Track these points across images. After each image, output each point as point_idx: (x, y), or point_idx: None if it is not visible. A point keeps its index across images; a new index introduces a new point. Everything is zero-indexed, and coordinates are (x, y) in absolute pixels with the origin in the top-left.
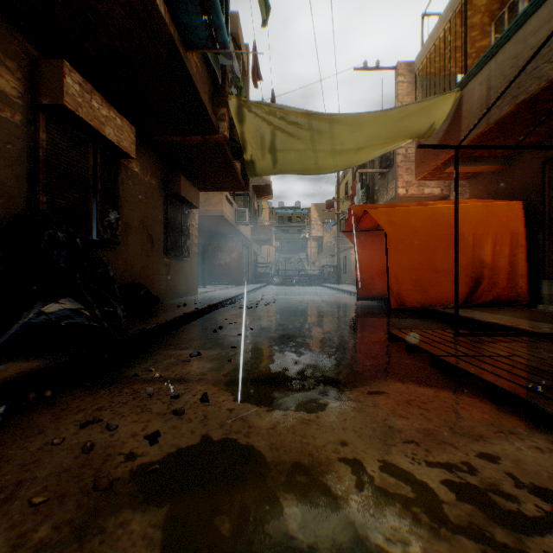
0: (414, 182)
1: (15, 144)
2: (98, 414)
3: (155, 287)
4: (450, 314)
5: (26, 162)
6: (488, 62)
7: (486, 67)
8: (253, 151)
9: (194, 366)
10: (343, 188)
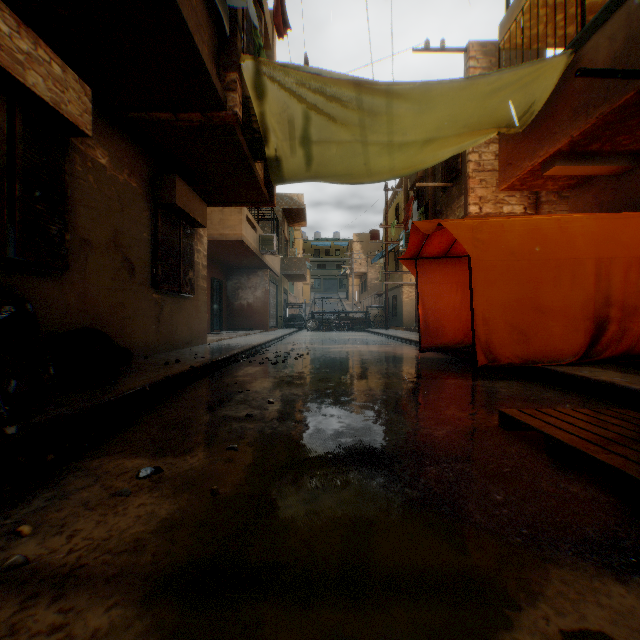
0: (489, 198)
1: None
2: None
3: (137, 334)
4: (571, 375)
5: None
6: (625, 1)
7: (622, 10)
8: (278, 143)
9: (131, 513)
10: (392, 213)
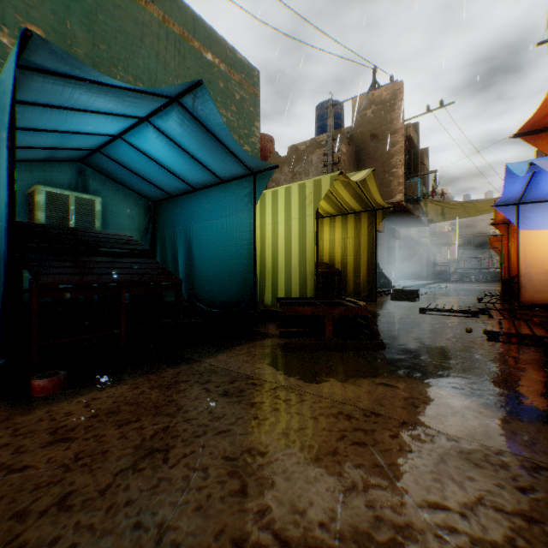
0: None
1: None
2: None
3: None
4: None
5: None
6: None
7: None
8: (431, 216)
9: None
10: None
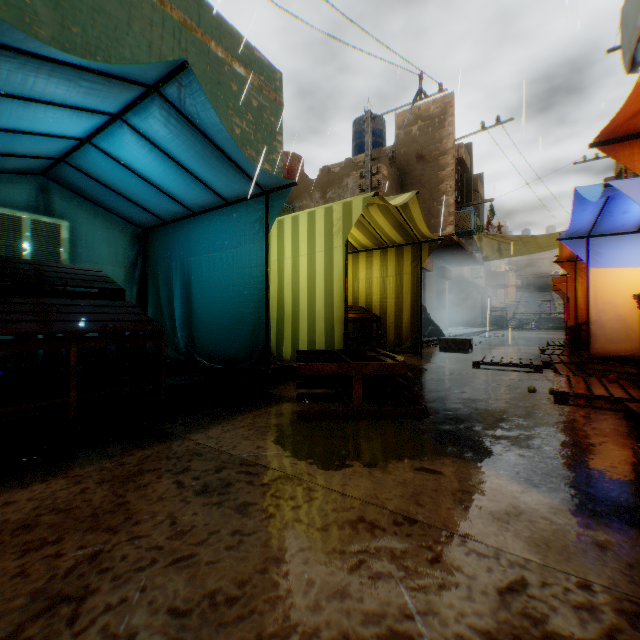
0: None
1: None
2: None
3: None
4: None
5: None
6: None
7: None
8: (487, 252)
9: None
10: None
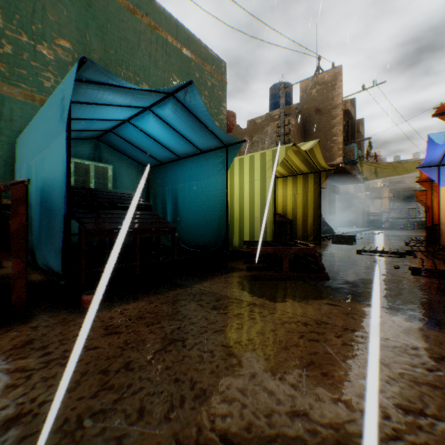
0: None
1: None
2: None
3: None
4: None
5: None
6: None
7: None
8: (366, 174)
9: None
10: None
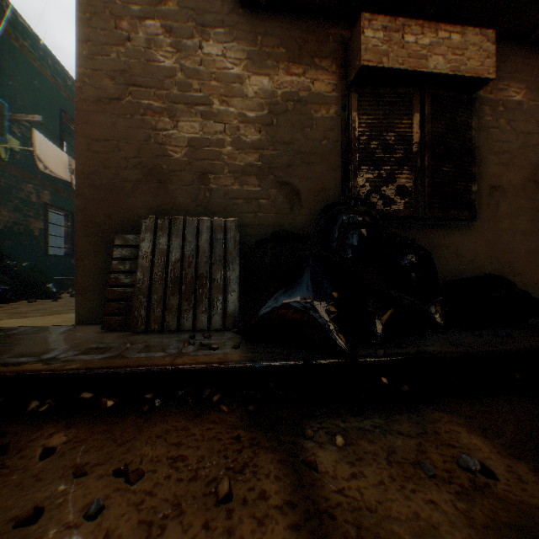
0: None
1: (329, 138)
2: (159, 465)
3: None
4: None
5: (339, 152)
6: None
7: None
8: None
9: (411, 501)
10: None
